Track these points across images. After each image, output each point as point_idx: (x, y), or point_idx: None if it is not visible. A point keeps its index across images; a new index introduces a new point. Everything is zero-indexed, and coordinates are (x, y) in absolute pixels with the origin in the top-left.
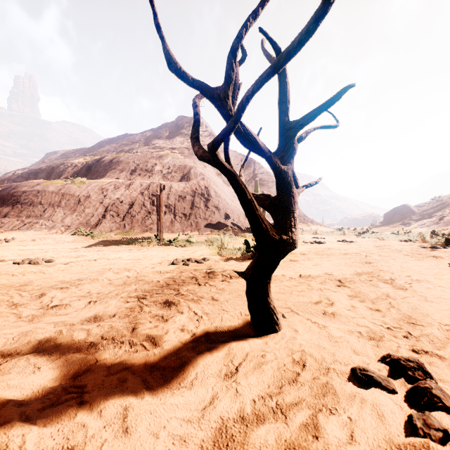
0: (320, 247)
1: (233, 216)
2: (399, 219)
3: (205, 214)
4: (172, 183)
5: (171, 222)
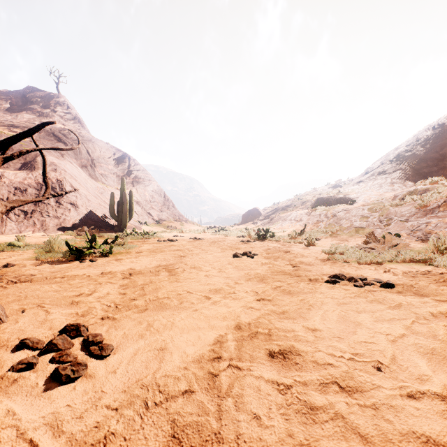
0: (165, 245)
1: (95, 215)
2: (251, 219)
3: (57, 211)
4: (5, 171)
5: (1, 221)
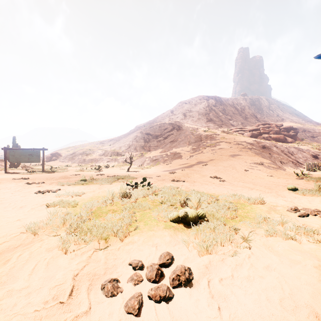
0: None
1: None
2: (56, 159)
3: None
4: None
5: None
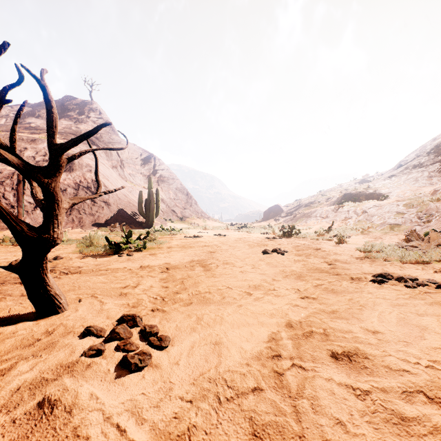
0: (192, 241)
1: (125, 212)
2: (273, 216)
3: (92, 209)
4: None
5: None
